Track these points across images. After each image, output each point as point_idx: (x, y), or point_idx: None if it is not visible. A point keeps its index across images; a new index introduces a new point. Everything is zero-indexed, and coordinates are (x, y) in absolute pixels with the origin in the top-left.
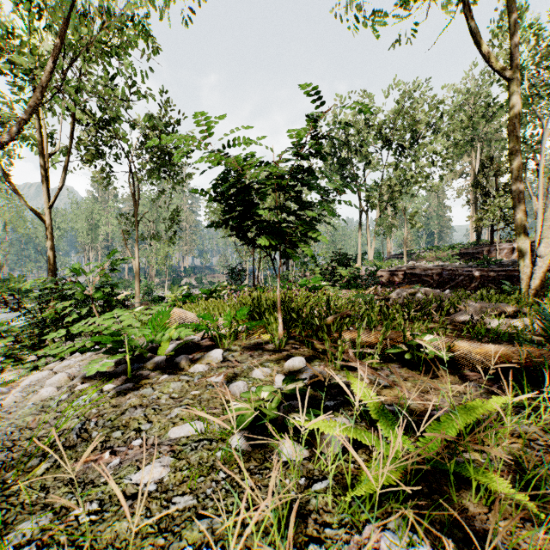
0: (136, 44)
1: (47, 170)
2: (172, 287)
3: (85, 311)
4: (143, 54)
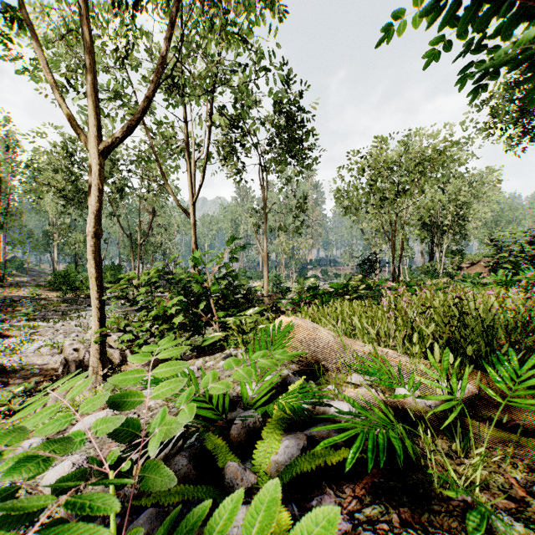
0: (260, 13)
1: (192, 172)
2: (298, 279)
3: (202, 306)
4: (269, 30)
